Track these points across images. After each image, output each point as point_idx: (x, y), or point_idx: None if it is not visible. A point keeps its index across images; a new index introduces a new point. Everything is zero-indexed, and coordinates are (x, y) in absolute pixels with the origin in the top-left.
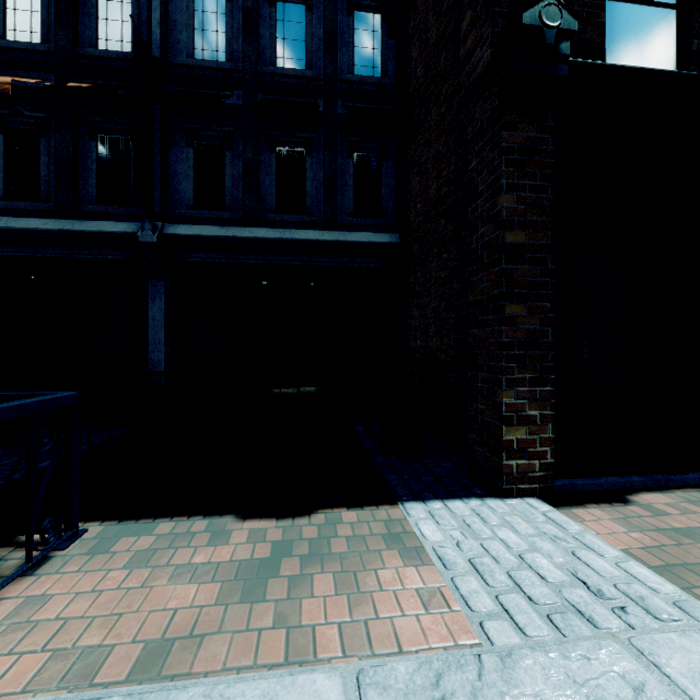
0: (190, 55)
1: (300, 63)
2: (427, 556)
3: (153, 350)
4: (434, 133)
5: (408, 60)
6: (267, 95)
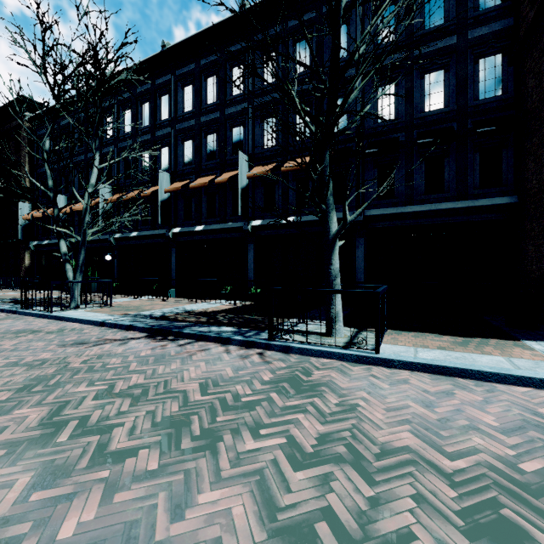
0: (375, 121)
1: (440, 105)
2: (535, 351)
3: (357, 272)
4: None
5: (525, 86)
6: (419, 130)
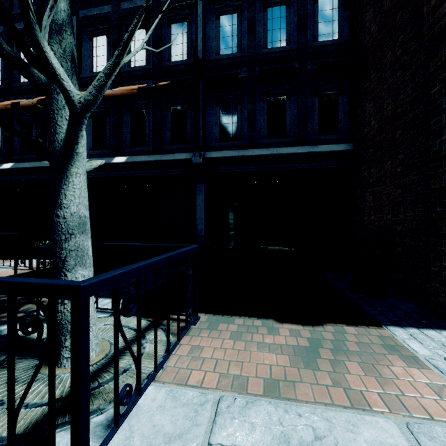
0: (217, 53)
1: (282, 43)
2: (421, 363)
3: (198, 223)
4: (389, 70)
5: (362, 23)
6: (262, 67)
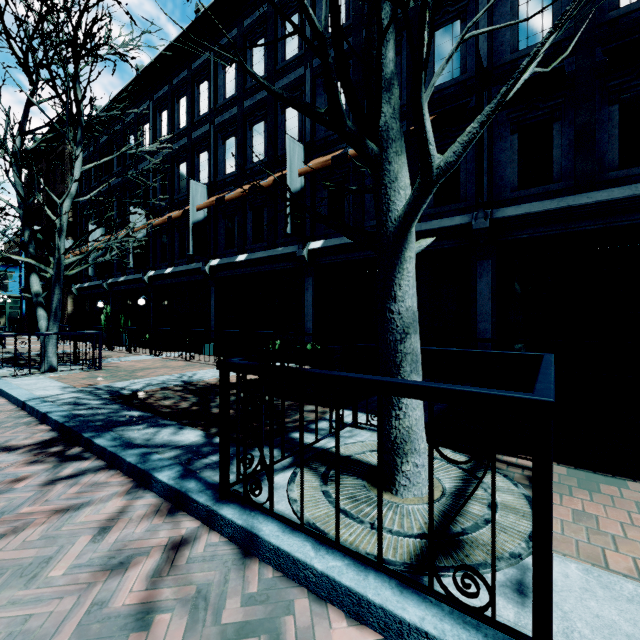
0: (514, 50)
1: None
2: None
3: (480, 320)
4: None
5: None
6: (607, 45)
